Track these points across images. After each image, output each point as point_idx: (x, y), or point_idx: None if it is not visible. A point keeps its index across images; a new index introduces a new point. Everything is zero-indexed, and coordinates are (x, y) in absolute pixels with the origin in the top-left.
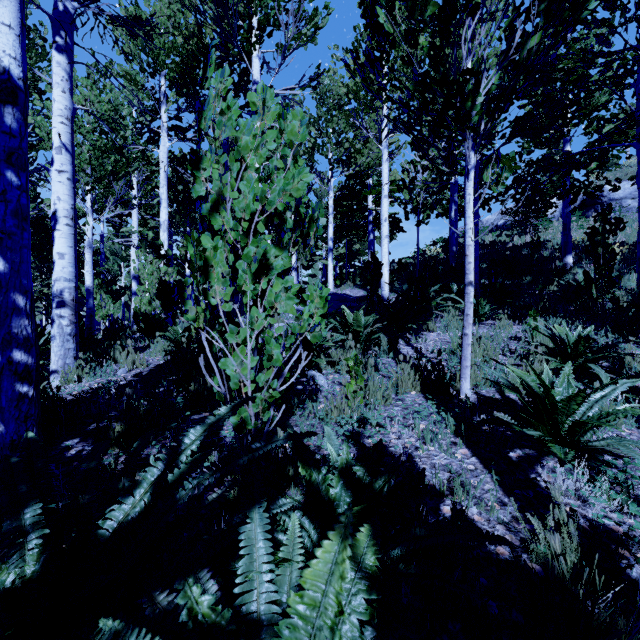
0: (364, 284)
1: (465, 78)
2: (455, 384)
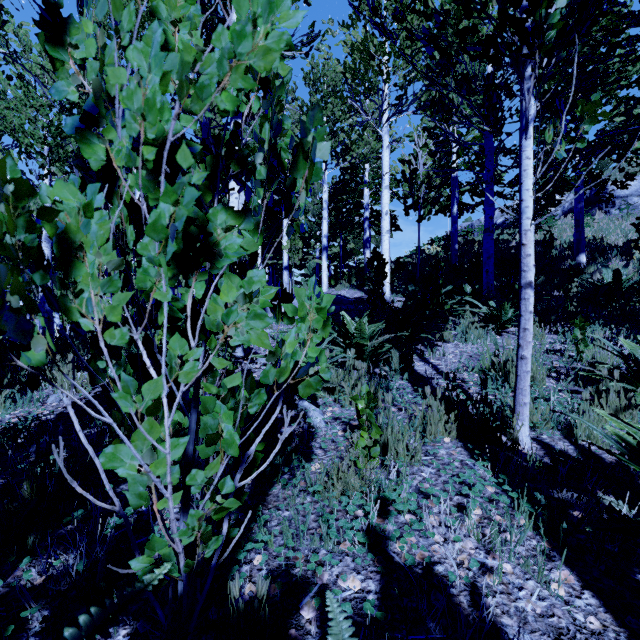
0: (361, 284)
1: None
2: (510, 430)
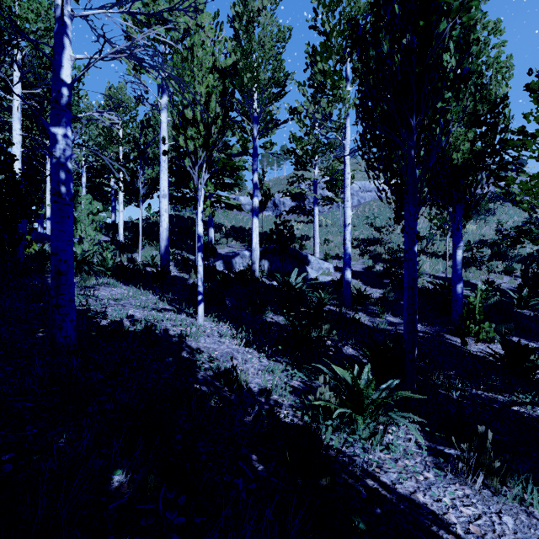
0: (109, 234)
1: (137, 190)
2: (136, 259)
